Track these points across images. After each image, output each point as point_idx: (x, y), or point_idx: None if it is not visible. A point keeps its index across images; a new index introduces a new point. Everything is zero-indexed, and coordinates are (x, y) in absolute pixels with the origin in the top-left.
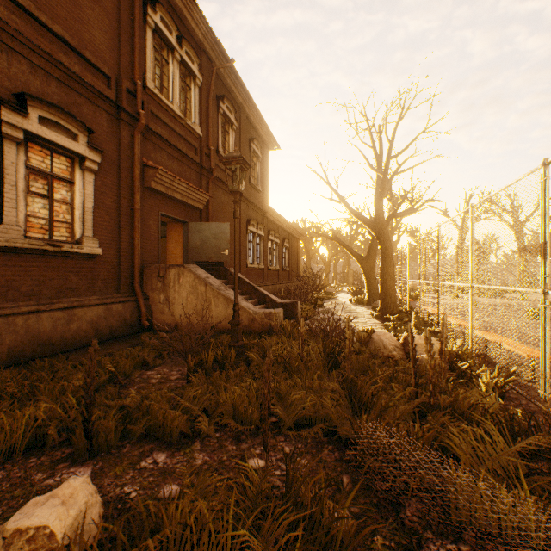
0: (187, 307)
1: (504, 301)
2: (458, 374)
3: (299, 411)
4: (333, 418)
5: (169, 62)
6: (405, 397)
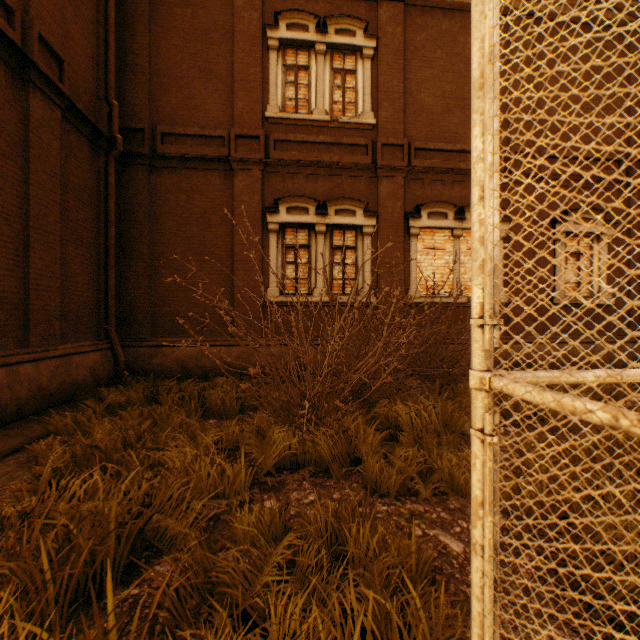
0: None
1: None
2: None
3: None
4: None
5: None
6: None
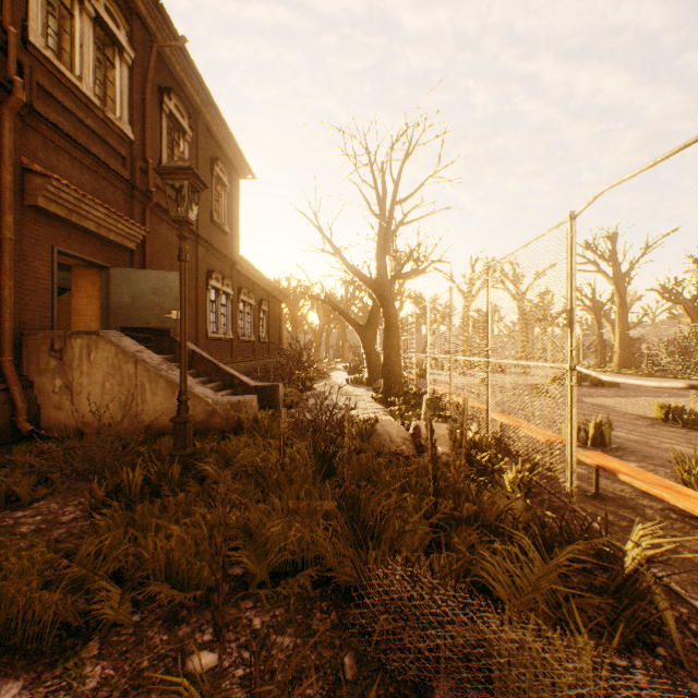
0: (104, 398)
1: (508, 377)
2: (478, 470)
3: (277, 552)
4: (329, 559)
5: (74, 14)
6: (421, 508)
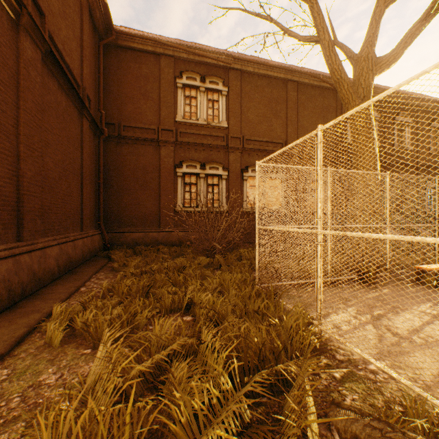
0: None
1: None
2: None
3: None
4: None
5: None
6: None
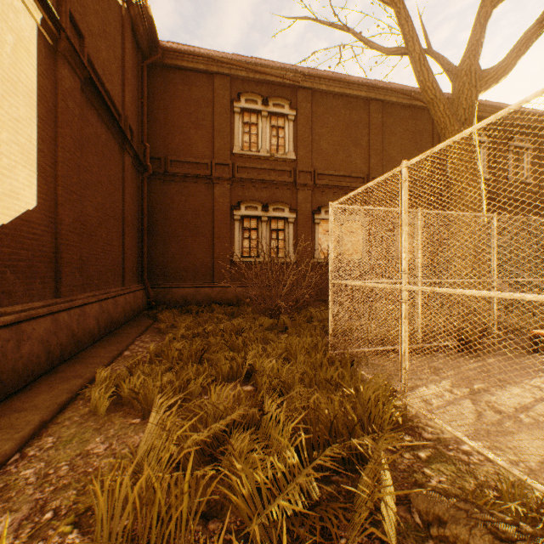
0: None
1: None
2: None
3: None
4: None
5: None
6: None
